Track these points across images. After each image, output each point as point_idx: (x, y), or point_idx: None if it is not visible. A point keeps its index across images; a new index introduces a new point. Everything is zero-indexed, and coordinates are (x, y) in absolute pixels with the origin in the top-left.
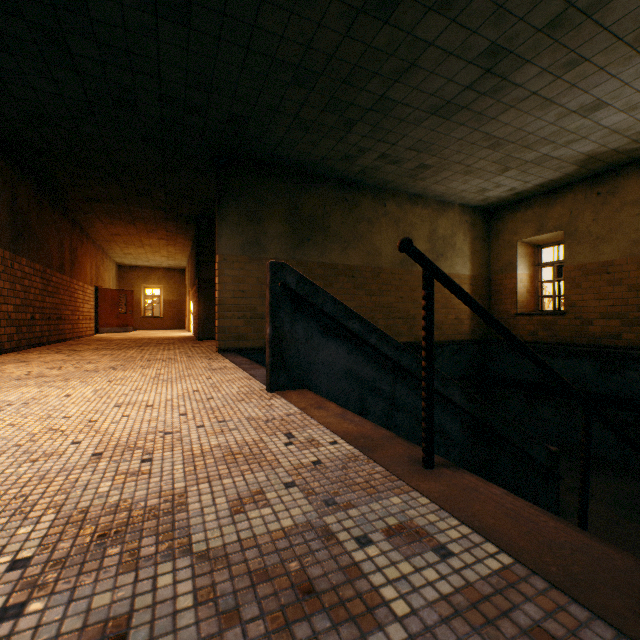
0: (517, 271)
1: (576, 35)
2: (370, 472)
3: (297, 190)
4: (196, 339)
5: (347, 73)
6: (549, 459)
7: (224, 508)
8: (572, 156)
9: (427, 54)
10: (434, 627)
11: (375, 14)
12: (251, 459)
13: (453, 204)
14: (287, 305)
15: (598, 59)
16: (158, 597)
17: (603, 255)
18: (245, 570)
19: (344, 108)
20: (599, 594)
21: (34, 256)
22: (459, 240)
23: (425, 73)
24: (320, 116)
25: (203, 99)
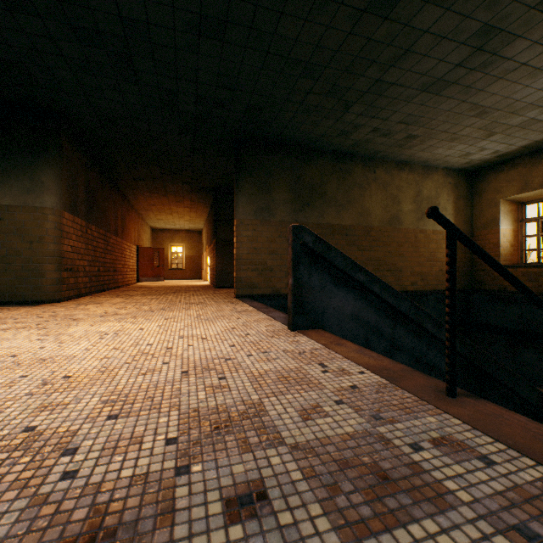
0: (500, 227)
1: None
2: (401, 397)
3: (299, 163)
4: (214, 287)
5: (348, 64)
6: (539, 401)
7: (295, 415)
8: None
9: (421, 40)
10: (496, 512)
11: (377, 12)
12: (300, 381)
13: (437, 168)
14: (305, 260)
15: None
16: (275, 471)
17: None
18: (330, 459)
19: (343, 93)
20: None
21: (99, 224)
22: (443, 200)
23: (418, 57)
24: (322, 101)
25: (228, 95)
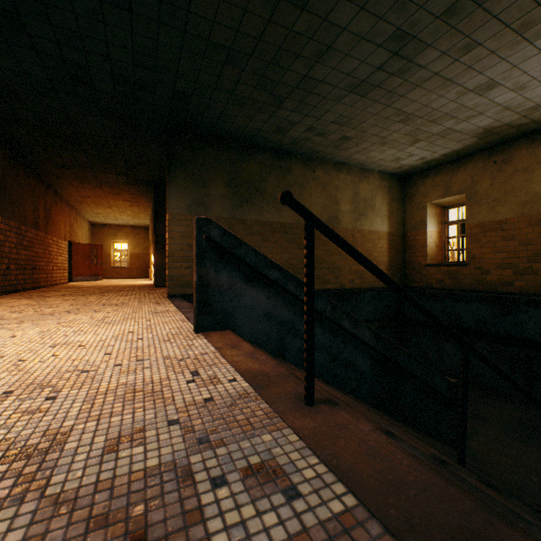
0: (427, 228)
1: (469, 22)
2: (254, 409)
3: (237, 158)
4: (154, 286)
5: (273, 55)
6: (449, 390)
7: (99, 447)
8: (472, 130)
9: (342, 38)
10: None
11: (294, 1)
12: (149, 396)
13: (373, 171)
14: (212, 256)
15: (489, 44)
16: None
17: (499, 214)
18: (86, 516)
19: (273, 86)
20: (431, 540)
21: (9, 214)
22: (378, 202)
23: (341, 55)
24: (253, 93)
25: (150, 77)
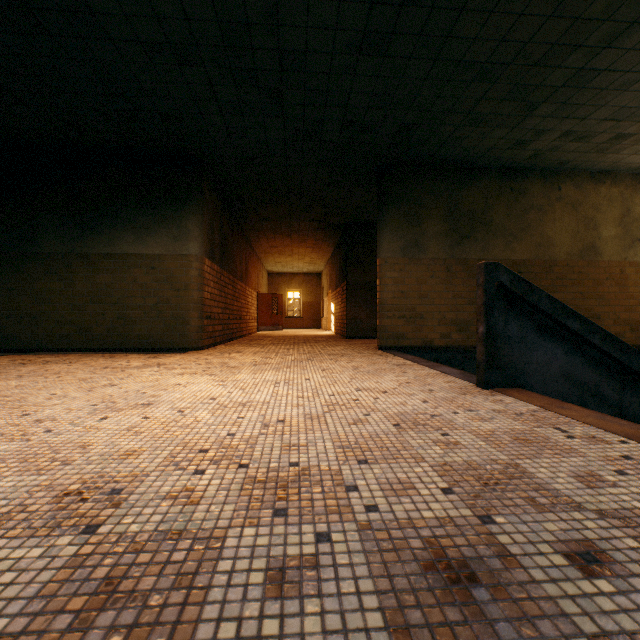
0: None
1: None
2: None
3: (456, 187)
4: (343, 337)
5: (541, 55)
6: None
7: (572, 481)
8: None
9: None
10: None
11: None
12: (545, 445)
13: None
14: (500, 304)
15: None
16: (598, 534)
17: None
18: None
19: (528, 92)
20: None
21: (229, 269)
22: None
23: None
24: (497, 107)
25: (379, 116)
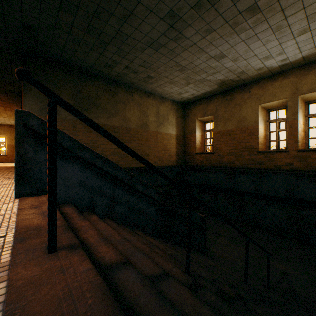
0: (196, 133)
1: (208, 15)
2: None
3: (80, 81)
4: None
5: (95, 10)
6: (201, 221)
7: None
8: (215, 80)
9: (138, 8)
10: None
11: None
12: None
13: (168, 99)
14: (31, 139)
15: (219, 31)
16: None
17: (228, 127)
18: None
19: (98, 33)
20: None
21: None
22: (171, 117)
23: (140, 20)
24: (85, 36)
25: None
